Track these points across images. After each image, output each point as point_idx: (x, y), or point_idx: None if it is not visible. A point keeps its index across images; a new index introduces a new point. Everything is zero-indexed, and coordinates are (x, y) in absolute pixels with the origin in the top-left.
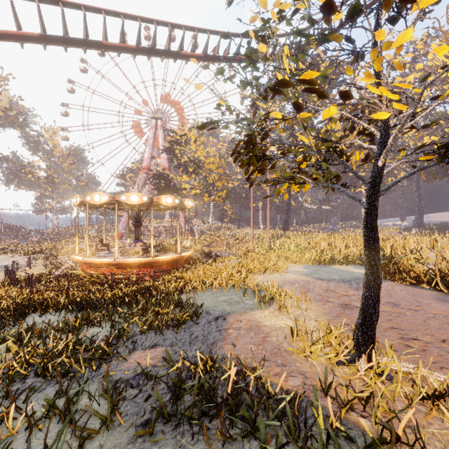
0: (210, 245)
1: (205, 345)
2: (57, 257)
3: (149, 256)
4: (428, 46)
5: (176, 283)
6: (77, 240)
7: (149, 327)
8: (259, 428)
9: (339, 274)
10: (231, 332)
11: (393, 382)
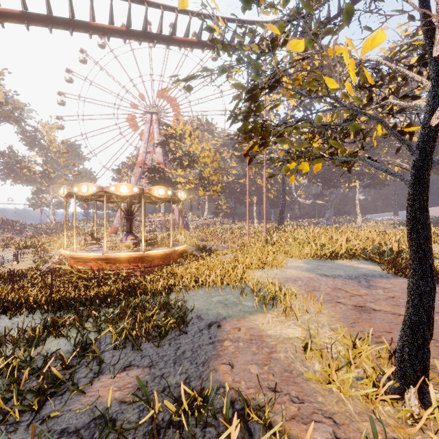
0: (204, 239)
1: (194, 365)
2: (48, 251)
3: (141, 250)
4: None
5: (165, 280)
6: (65, 233)
7: (124, 339)
8: None
9: (344, 270)
10: (228, 345)
11: None
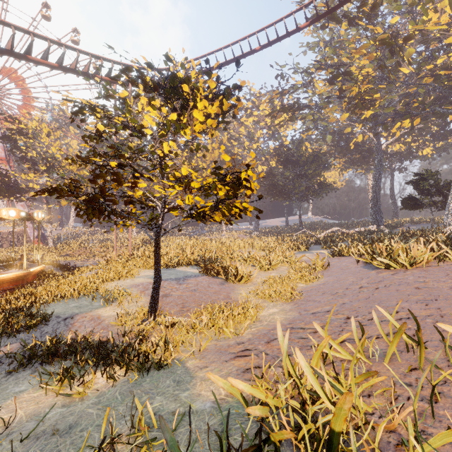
0: (69, 254)
1: (54, 335)
2: None
3: None
4: (260, 101)
5: (25, 300)
6: None
7: (1, 334)
8: (78, 349)
9: (176, 275)
10: (76, 324)
11: (160, 326)
